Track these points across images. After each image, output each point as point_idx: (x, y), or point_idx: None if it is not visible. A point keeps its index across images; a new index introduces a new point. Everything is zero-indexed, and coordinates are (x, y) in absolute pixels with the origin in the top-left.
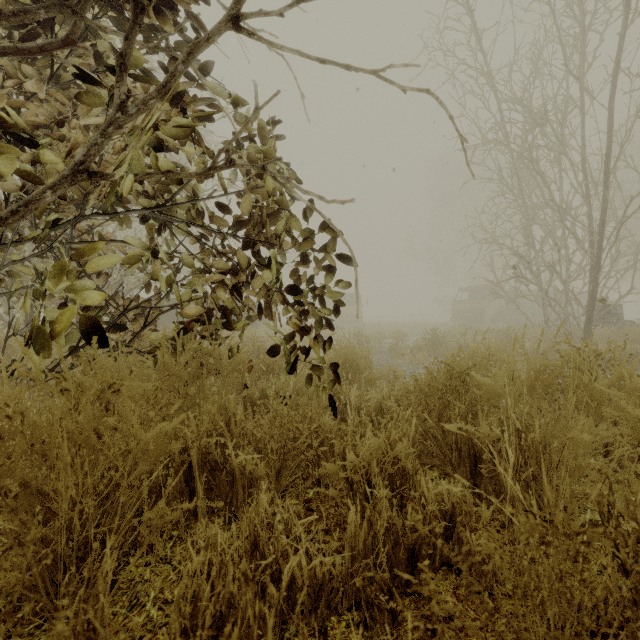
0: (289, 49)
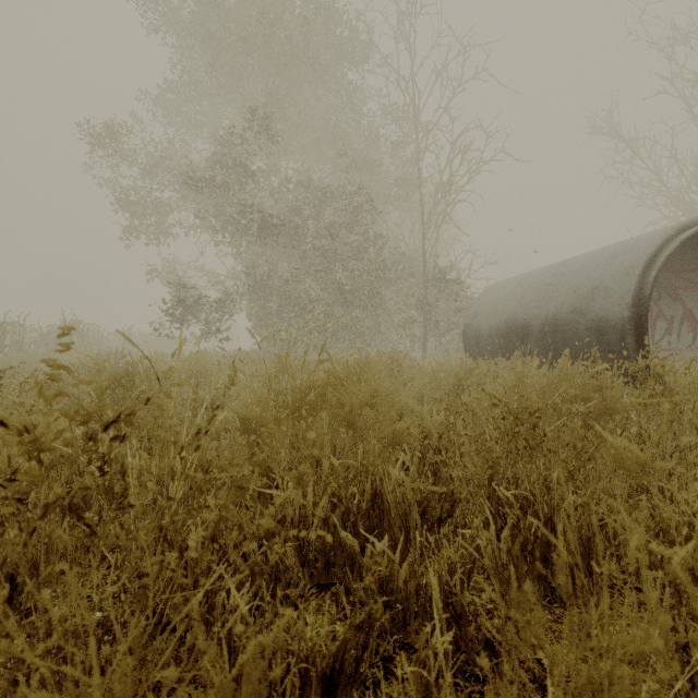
0: None
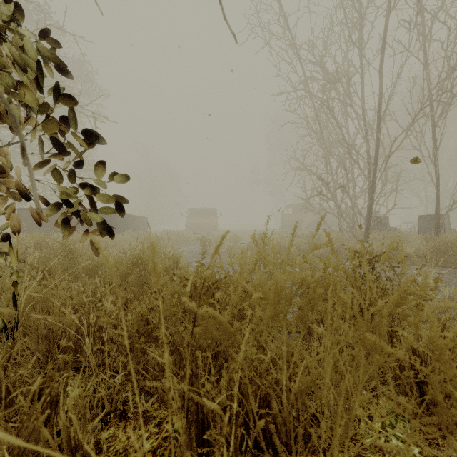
0: None
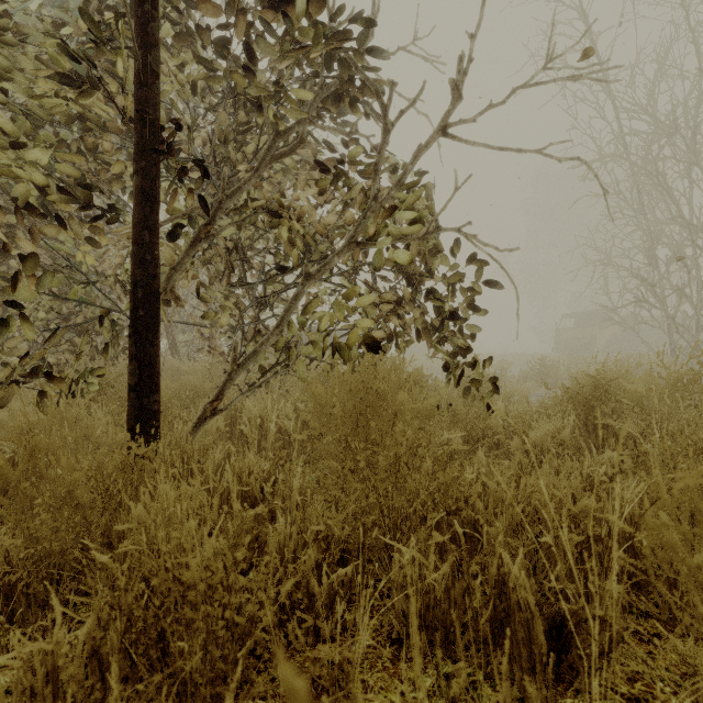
0: (479, 144)
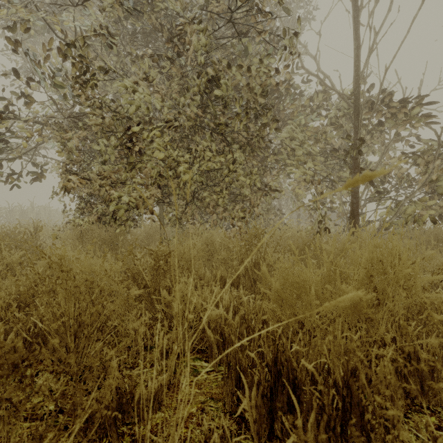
0: None
